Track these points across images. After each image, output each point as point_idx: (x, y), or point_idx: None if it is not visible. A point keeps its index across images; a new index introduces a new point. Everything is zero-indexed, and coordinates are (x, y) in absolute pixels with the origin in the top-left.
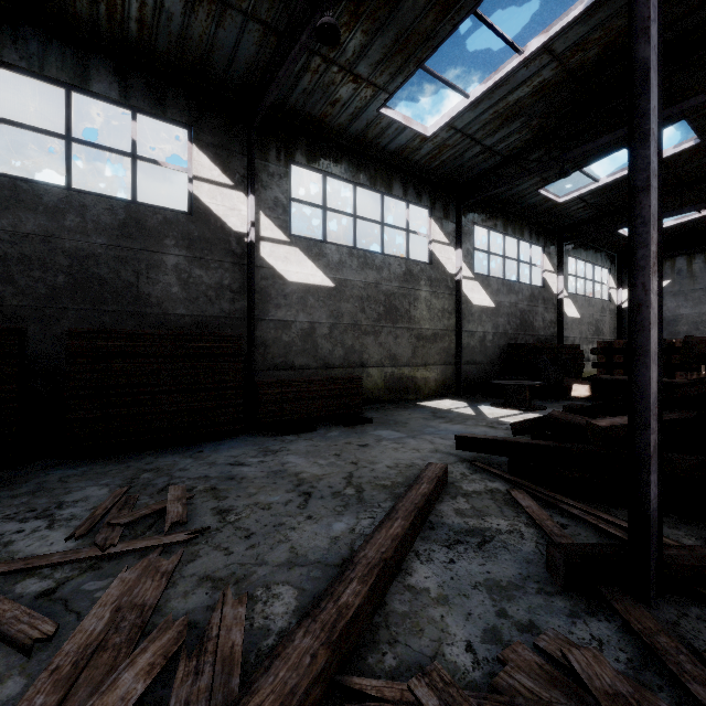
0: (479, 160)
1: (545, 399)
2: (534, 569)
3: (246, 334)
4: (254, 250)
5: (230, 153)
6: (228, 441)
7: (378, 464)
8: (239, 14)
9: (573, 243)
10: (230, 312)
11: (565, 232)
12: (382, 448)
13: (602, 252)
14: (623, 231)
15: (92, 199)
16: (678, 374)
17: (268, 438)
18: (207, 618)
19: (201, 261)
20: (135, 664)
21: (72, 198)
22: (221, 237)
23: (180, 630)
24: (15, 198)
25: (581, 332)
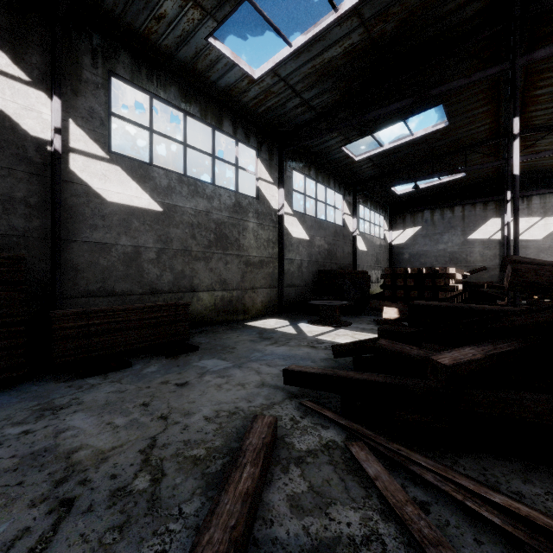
0: (298, 112)
1: (348, 315)
2: None
3: (49, 257)
4: (59, 161)
5: (24, 42)
6: None
7: (195, 416)
8: None
9: (362, 194)
10: (24, 230)
11: (358, 185)
12: (203, 386)
13: (380, 203)
14: (394, 188)
15: None
16: (440, 294)
17: (61, 384)
18: None
19: None
20: None
21: None
22: (10, 140)
23: None
24: None
25: (368, 261)
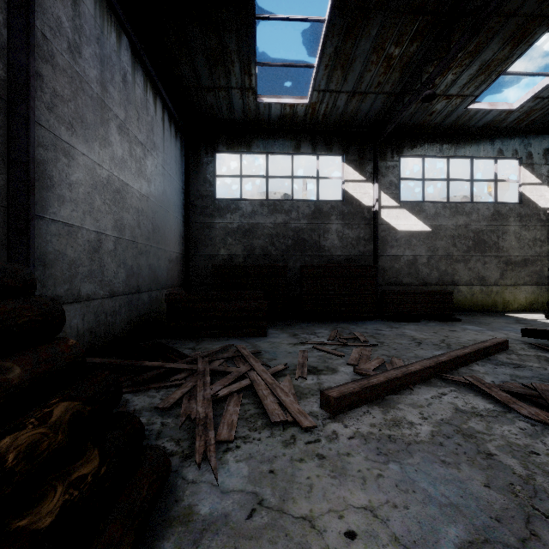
0: None
1: None
2: (542, 376)
3: (372, 264)
4: (377, 215)
5: (363, 162)
6: (369, 321)
7: (462, 338)
8: (374, 94)
9: None
10: (363, 252)
11: None
12: (465, 333)
13: None
14: None
15: (301, 203)
16: None
17: (390, 322)
18: (389, 361)
19: (348, 226)
20: (373, 361)
21: (294, 204)
22: (358, 211)
23: (382, 360)
24: (275, 209)
25: None
